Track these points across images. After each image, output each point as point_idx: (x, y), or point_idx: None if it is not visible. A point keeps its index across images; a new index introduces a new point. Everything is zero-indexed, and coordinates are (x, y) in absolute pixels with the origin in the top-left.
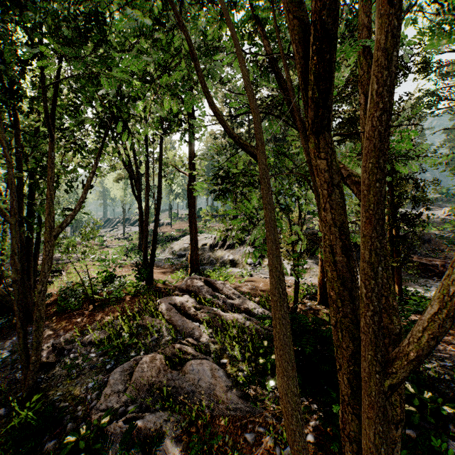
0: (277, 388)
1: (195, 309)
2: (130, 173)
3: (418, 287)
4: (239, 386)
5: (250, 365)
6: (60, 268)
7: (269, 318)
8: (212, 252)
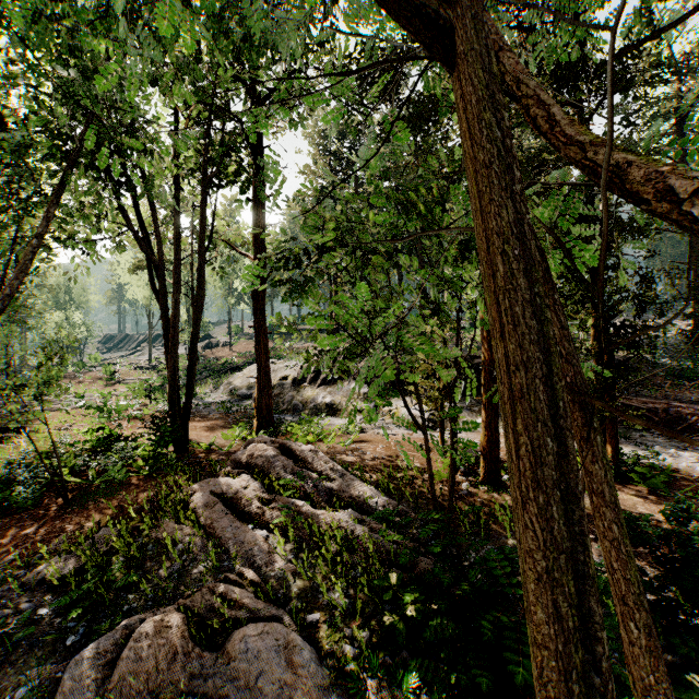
0: (423, 682)
1: (261, 502)
2: (146, 251)
3: (634, 447)
4: (343, 682)
5: (366, 626)
6: (22, 422)
7: (397, 516)
8: (296, 390)
